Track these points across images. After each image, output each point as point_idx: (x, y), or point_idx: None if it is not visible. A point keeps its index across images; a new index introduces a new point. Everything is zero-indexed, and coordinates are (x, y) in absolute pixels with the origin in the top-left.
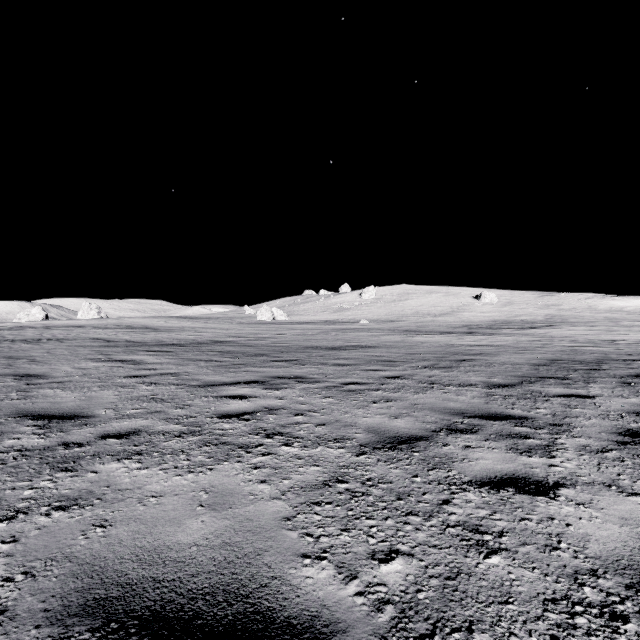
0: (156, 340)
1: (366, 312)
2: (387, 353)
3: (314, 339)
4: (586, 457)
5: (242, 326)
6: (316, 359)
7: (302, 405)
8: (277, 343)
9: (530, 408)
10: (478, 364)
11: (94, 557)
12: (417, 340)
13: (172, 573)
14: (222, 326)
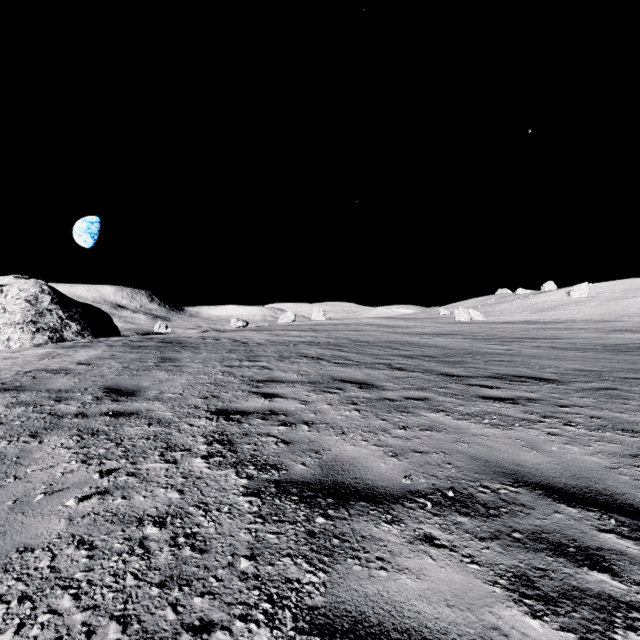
0: (410, 332)
1: (574, 312)
2: (574, 341)
3: (518, 334)
4: (611, 355)
5: (448, 325)
6: (523, 341)
7: (523, 348)
8: (491, 335)
9: (619, 352)
10: (634, 346)
11: (497, 352)
12: (613, 336)
13: (511, 353)
14: (433, 325)
